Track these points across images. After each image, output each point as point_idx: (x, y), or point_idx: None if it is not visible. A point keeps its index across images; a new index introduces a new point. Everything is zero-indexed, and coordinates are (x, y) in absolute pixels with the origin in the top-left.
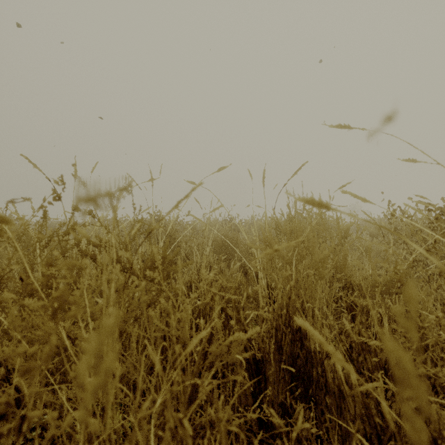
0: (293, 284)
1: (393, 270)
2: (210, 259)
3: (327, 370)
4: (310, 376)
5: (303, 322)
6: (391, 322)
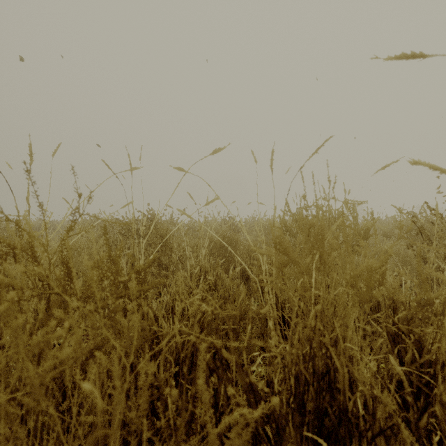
0: (320, 307)
1: None
2: (205, 263)
3: None
4: None
5: None
6: None
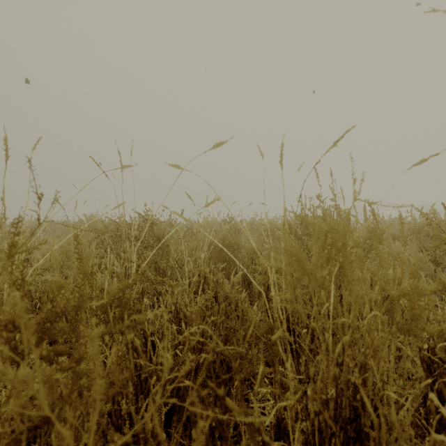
0: (349, 338)
1: None
2: (205, 268)
3: None
4: None
5: None
6: None
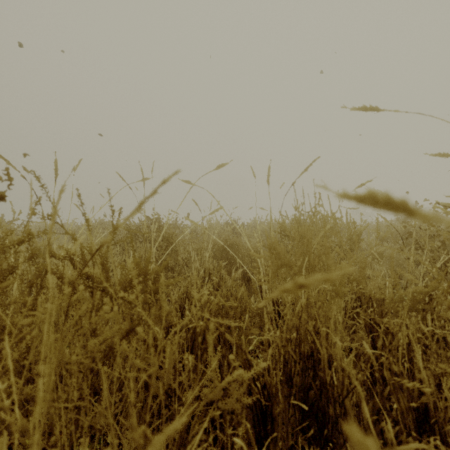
0: (304, 301)
1: (444, 293)
2: (209, 265)
3: (348, 412)
4: (325, 413)
5: (362, 440)
6: (422, 347)
